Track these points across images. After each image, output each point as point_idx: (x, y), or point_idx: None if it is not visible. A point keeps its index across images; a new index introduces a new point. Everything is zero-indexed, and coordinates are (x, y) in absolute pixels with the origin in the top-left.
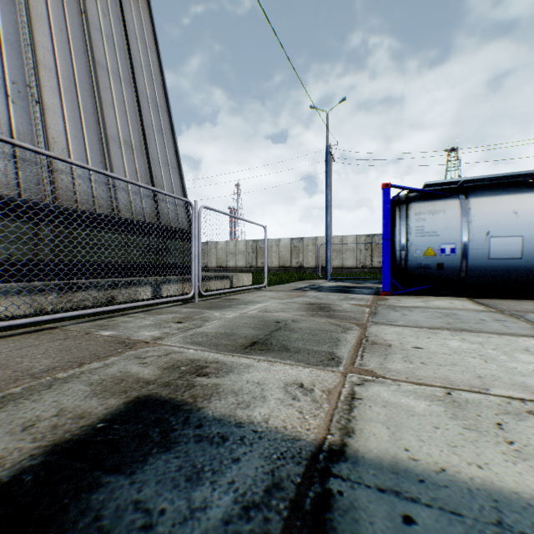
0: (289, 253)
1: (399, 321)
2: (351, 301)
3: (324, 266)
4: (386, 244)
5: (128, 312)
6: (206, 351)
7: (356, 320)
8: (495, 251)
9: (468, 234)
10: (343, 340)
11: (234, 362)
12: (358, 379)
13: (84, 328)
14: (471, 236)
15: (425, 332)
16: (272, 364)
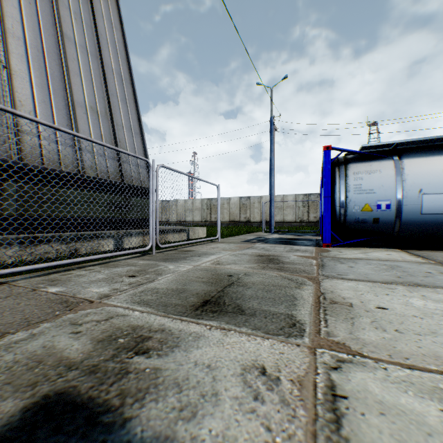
0: (238, 209)
1: (349, 274)
2: (297, 253)
3: (267, 221)
4: (327, 200)
5: (86, 265)
6: (153, 314)
7: (307, 273)
8: (427, 207)
9: (402, 191)
10: (299, 298)
11: (181, 330)
12: (331, 358)
13: (34, 283)
14: (405, 193)
15: (380, 287)
16: (225, 333)
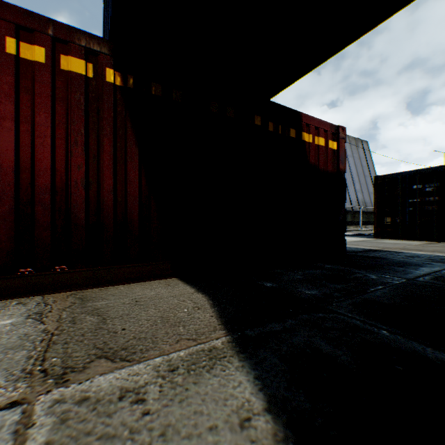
0: None
1: None
2: None
3: None
4: None
5: None
6: None
7: None
8: None
9: None
10: None
11: None
12: None
13: None
14: None
15: None
16: None
